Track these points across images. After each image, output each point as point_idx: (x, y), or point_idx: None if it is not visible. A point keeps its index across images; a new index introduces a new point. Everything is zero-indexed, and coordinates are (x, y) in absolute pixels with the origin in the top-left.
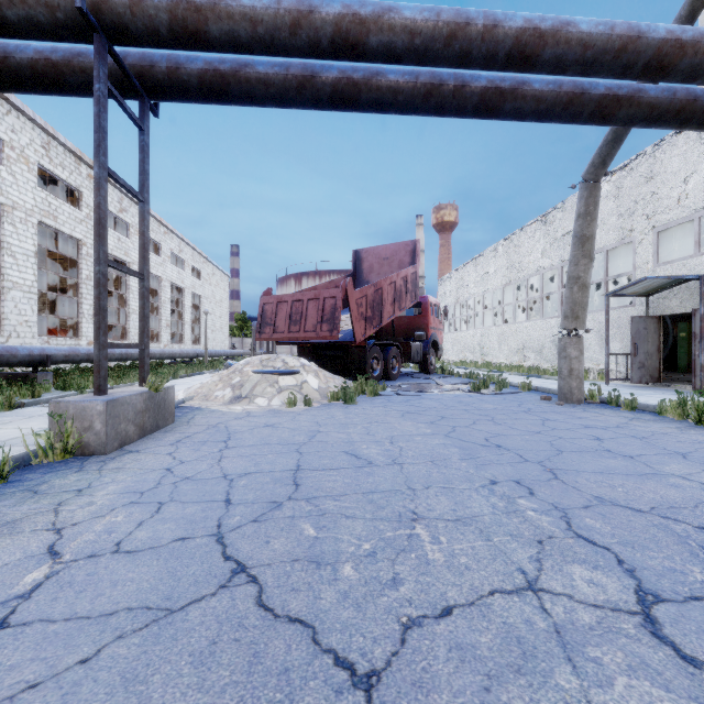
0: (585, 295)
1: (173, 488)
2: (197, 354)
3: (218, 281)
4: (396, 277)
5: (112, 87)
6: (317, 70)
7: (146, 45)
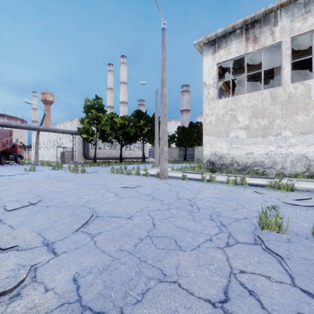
0: (38, 150)
1: None
2: None
3: None
4: (4, 140)
5: None
6: None
7: None
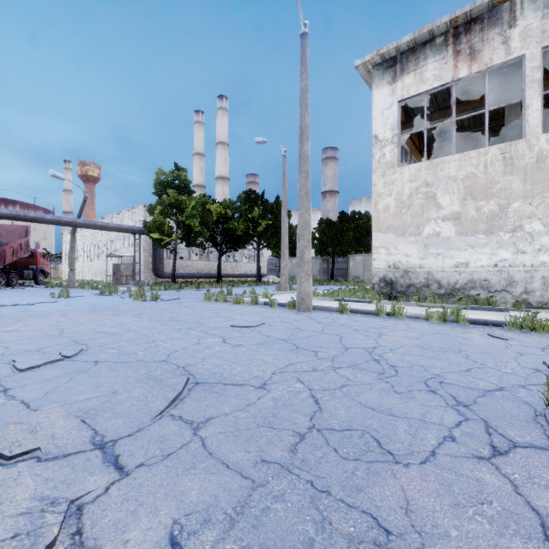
0: (74, 260)
1: None
2: None
3: None
4: (14, 244)
5: None
6: None
7: None
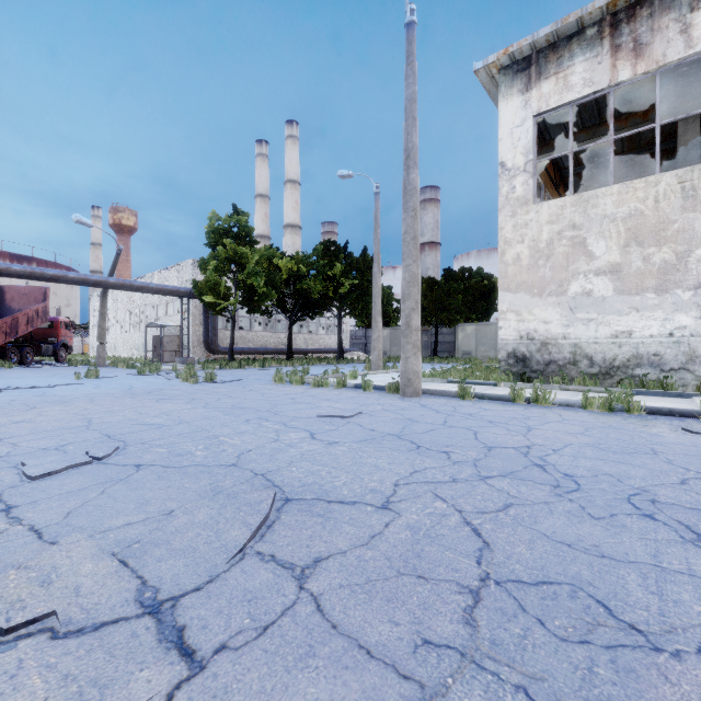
0: (104, 331)
1: None
2: None
3: None
4: (30, 311)
5: None
6: None
7: None
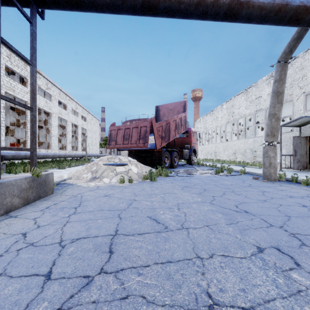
0: (278, 123)
1: (13, 257)
2: (83, 155)
3: (94, 122)
4: (176, 118)
5: None
6: None
7: None
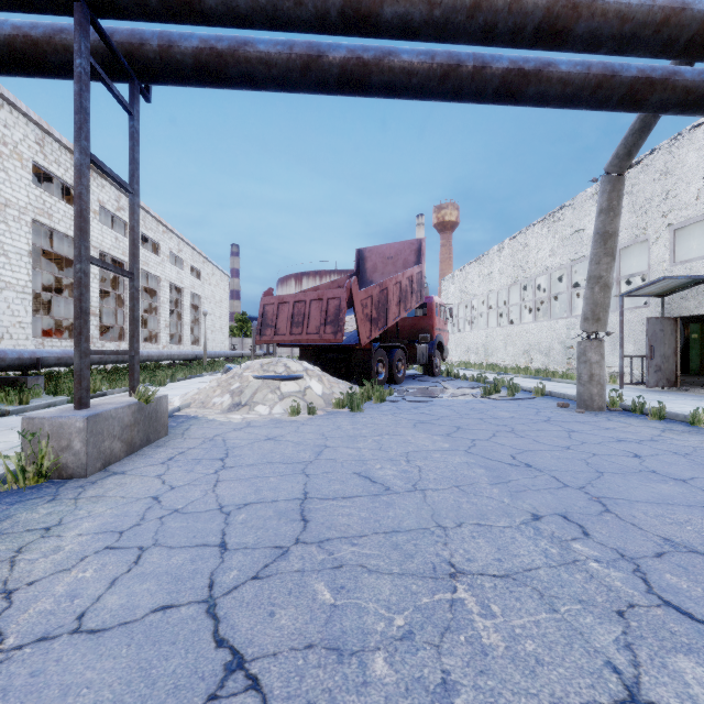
0: (607, 295)
1: (158, 526)
2: (196, 356)
3: (218, 281)
4: (402, 277)
5: (96, 64)
6: (323, 49)
7: (134, 17)
